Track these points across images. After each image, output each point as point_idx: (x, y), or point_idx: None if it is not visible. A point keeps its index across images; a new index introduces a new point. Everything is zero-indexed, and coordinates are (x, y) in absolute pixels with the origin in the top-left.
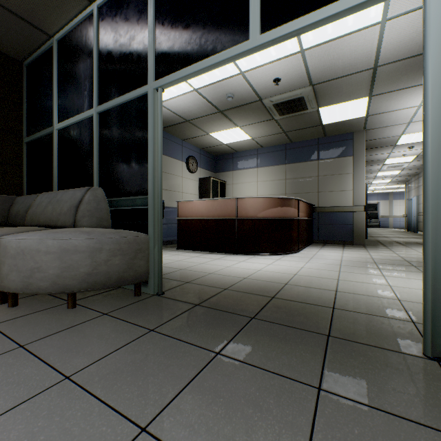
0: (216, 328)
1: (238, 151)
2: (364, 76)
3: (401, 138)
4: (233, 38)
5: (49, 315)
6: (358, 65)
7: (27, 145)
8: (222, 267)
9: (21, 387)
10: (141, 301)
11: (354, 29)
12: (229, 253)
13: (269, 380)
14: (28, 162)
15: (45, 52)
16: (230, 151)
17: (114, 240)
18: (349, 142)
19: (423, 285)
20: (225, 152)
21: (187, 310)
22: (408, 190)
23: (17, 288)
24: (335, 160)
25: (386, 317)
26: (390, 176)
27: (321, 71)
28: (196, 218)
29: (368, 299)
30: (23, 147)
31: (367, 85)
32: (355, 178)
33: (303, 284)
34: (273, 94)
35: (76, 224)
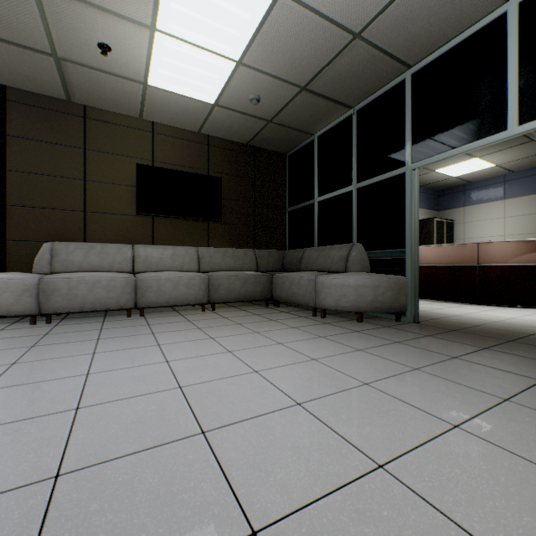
0: (478, 341)
1: (471, 182)
2: None
3: None
4: (489, 129)
5: (351, 323)
6: None
7: (288, 213)
8: (463, 313)
9: (378, 341)
10: (404, 324)
11: None
12: (466, 303)
13: (528, 359)
14: (289, 226)
15: (306, 145)
16: (460, 183)
17: (386, 280)
18: None
19: None
20: (453, 185)
21: (447, 331)
22: None
23: (330, 306)
24: None
25: None
26: None
27: None
28: (423, 265)
29: None
30: (286, 214)
31: None
32: None
33: None
34: None
35: (346, 270)
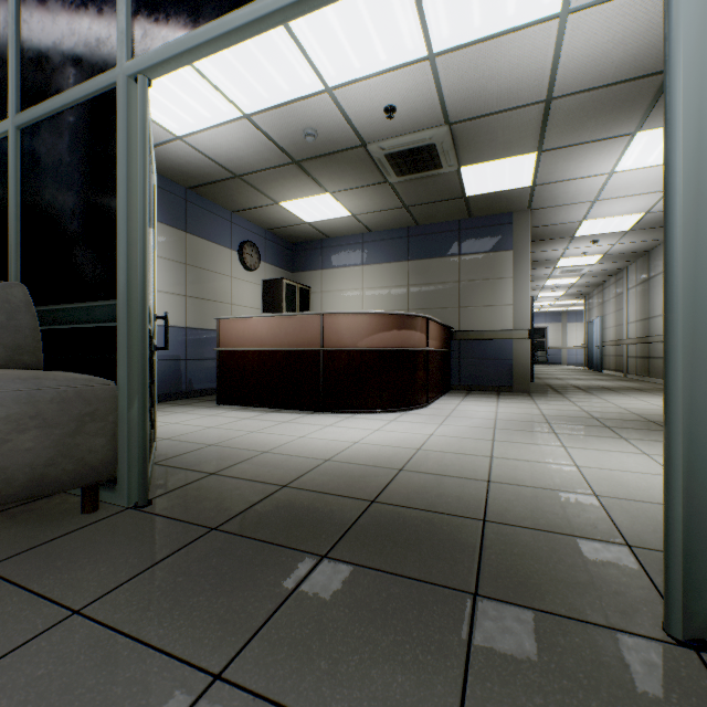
0: (237, 592)
1: (330, 237)
2: (531, 114)
3: (582, 225)
4: None
5: None
6: (523, 93)
7: None
8: (289, 439)
9: None
10: (91, 526)
11: (517, 24)
12: (308, 410)
13: None
14: None
15: None
16: (317, 237)
17: (22, 395)
18: (506, 229)
19: (665, 487)
20: (309, 238)
21: (187, 544)
22: (588, 308)
23: None
24: (486, 256)
25: (580, 536)
26: (564, 286)
27: (463, 99)
28: (250, 348)
29: (544, 496)
30: None
31: (536, 131)
32: (515, 286)
33: (431, 468)
34: (386, 136)
35: None
